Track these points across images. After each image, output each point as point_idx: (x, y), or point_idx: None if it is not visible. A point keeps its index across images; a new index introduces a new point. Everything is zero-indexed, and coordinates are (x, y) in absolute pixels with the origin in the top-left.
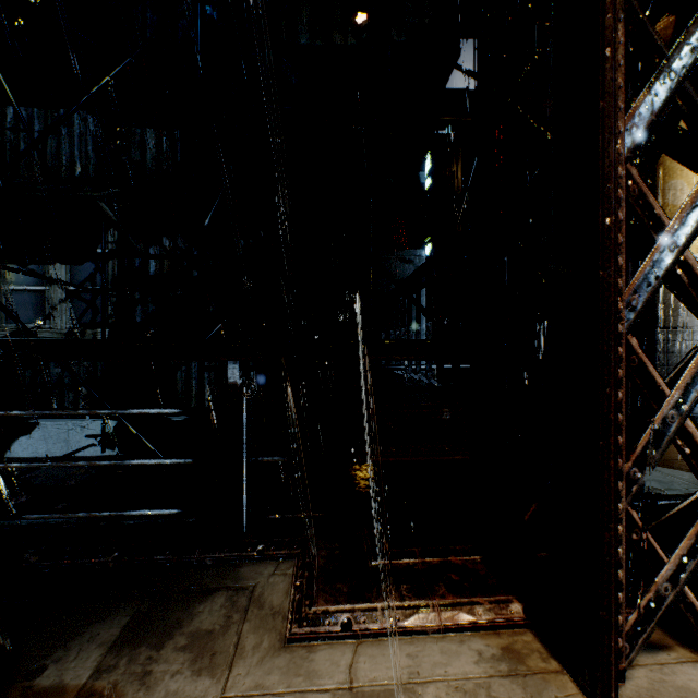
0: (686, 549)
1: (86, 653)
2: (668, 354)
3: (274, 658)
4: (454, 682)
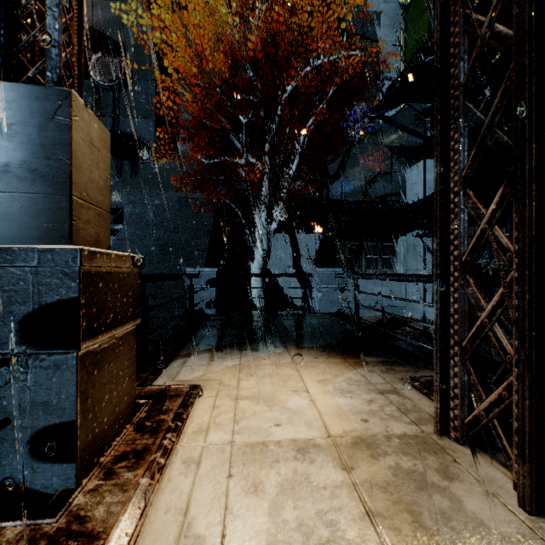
0: (493, 399)
1: (373, 359)
2: None
3: (395, 378)
4: (416, 405)
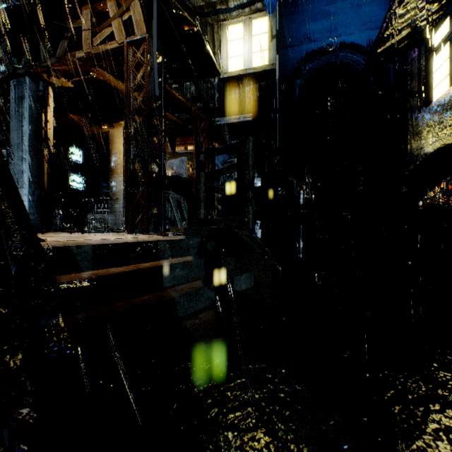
0: None
1: None
2: (112, 209)
3: None
4: None
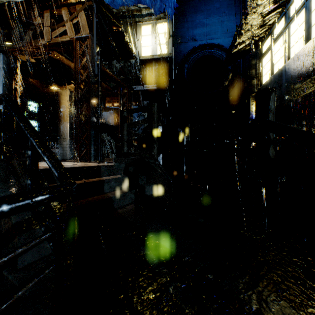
0: None
1: None
2: (61, 145)
3: None
4: None
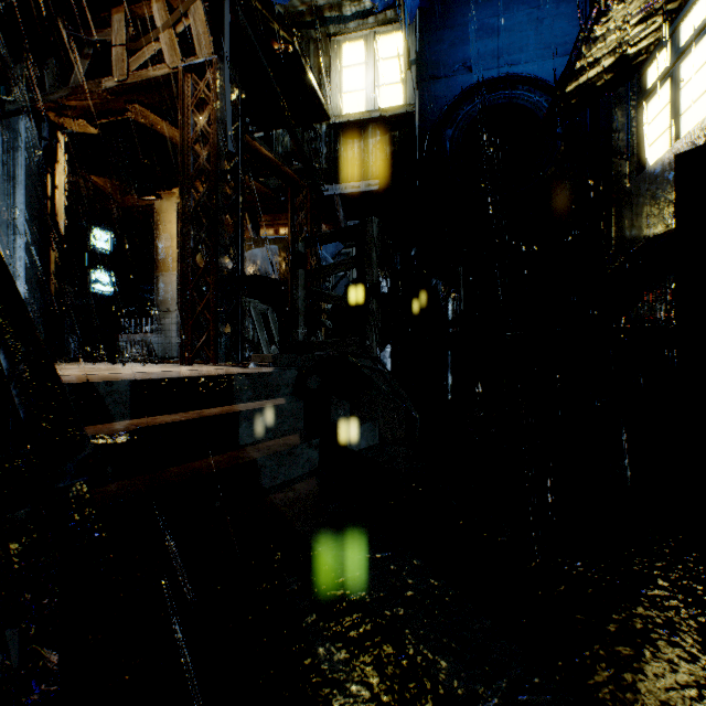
0: None
1: None
2: (160, 325)
3: None
4: None
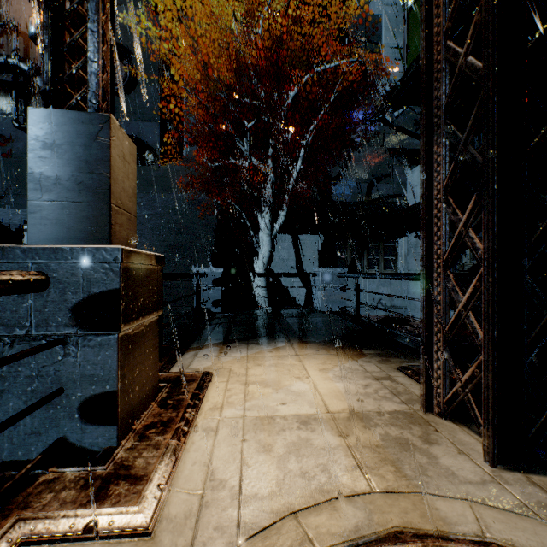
0: (468, 377)
1: (371, 352)
2: None
3: (390, 368)
4: (407, 389)
